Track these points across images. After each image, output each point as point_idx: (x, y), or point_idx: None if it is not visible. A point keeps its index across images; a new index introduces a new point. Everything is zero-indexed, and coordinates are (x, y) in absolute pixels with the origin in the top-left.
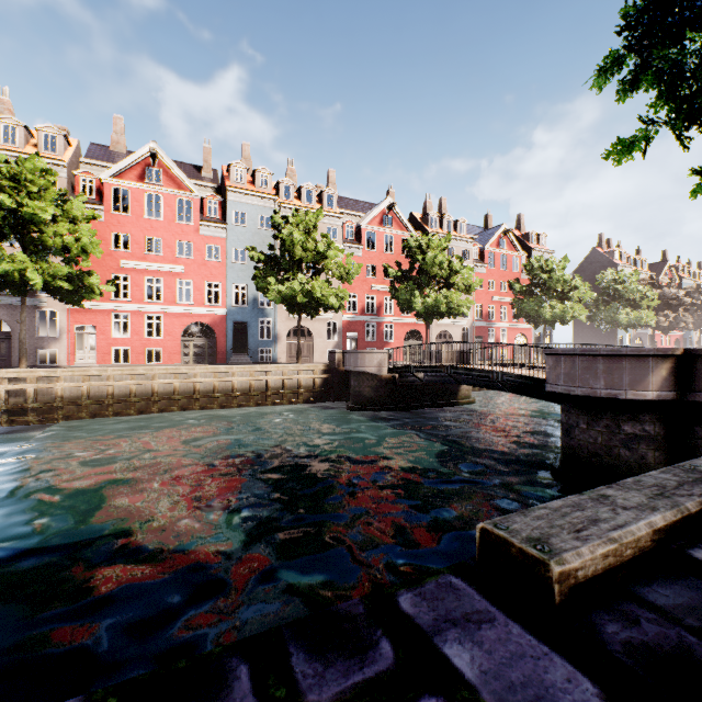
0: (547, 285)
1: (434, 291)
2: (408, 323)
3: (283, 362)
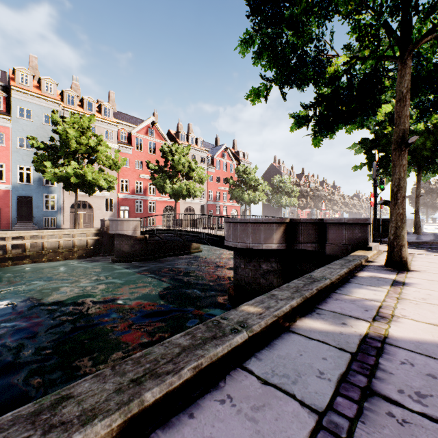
0: (247, 181)
1: (180, 180)
2: (166, 201)
3: (67, 227)
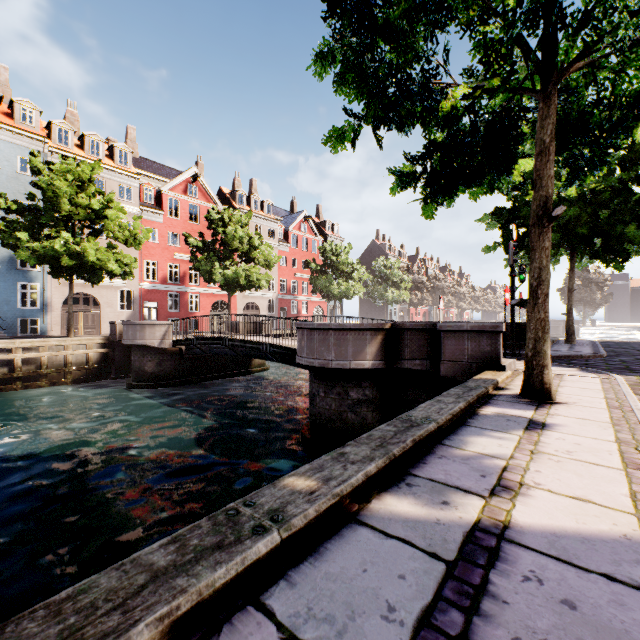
0: (336, 266)
1: (235, 264)
2: (215, 293)
3: (57, 335)
